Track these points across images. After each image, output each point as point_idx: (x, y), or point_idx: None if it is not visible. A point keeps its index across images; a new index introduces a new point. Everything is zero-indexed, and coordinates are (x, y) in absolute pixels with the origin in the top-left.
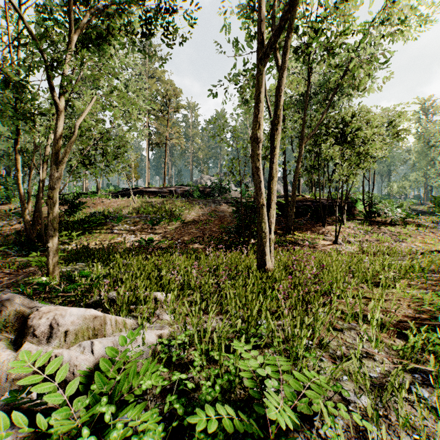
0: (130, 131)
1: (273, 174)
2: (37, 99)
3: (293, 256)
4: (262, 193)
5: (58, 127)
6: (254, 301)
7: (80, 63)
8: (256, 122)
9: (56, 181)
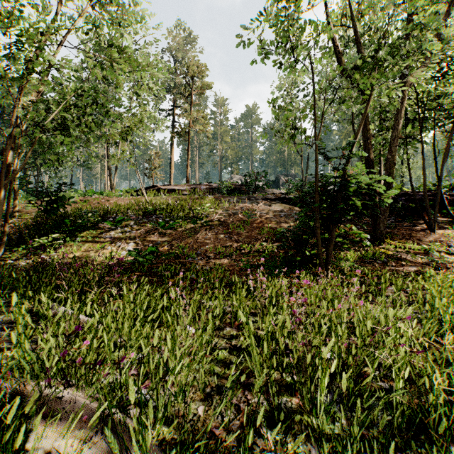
0: (149, 122)
1: None
2: None
3: None
4: None
5: None
6: None
7: None
8: None
9: None
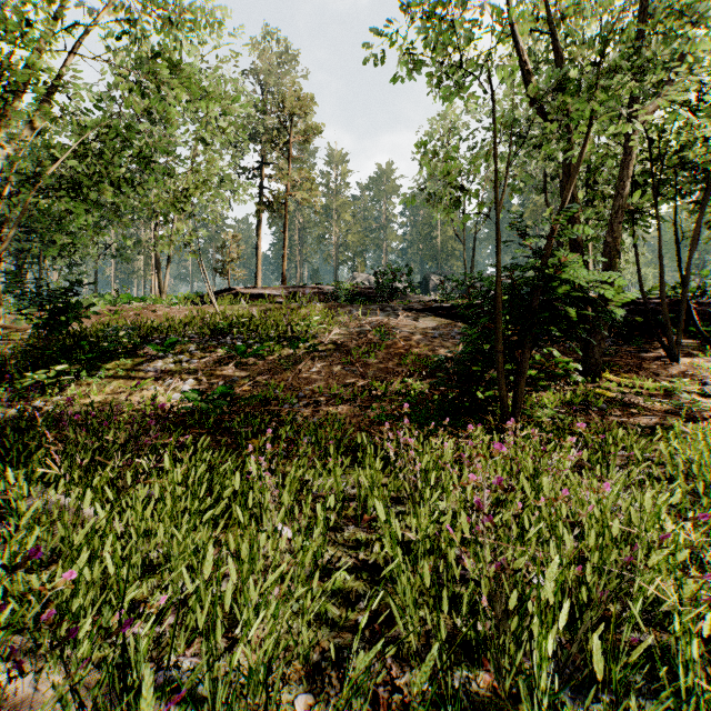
0: (222, 188)
1: None
2: None
3: None
4: None
5: None
6: None
7: None
8: None
9: None
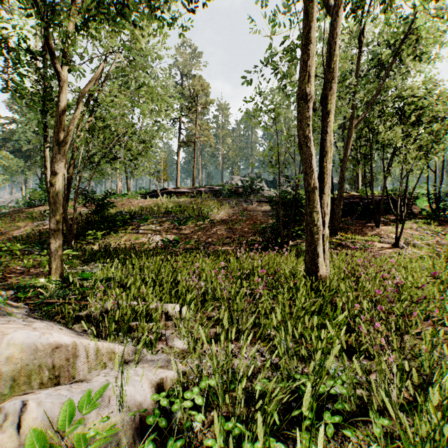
0: (159, 132)
1: (328, 149)
2: (48, 79)
3: (349, 260)
4: (314, 171)
5: (62, 101)
6: (315, 328)
7: (85, 21)
8: (306, 72)
9: (59, 165)
